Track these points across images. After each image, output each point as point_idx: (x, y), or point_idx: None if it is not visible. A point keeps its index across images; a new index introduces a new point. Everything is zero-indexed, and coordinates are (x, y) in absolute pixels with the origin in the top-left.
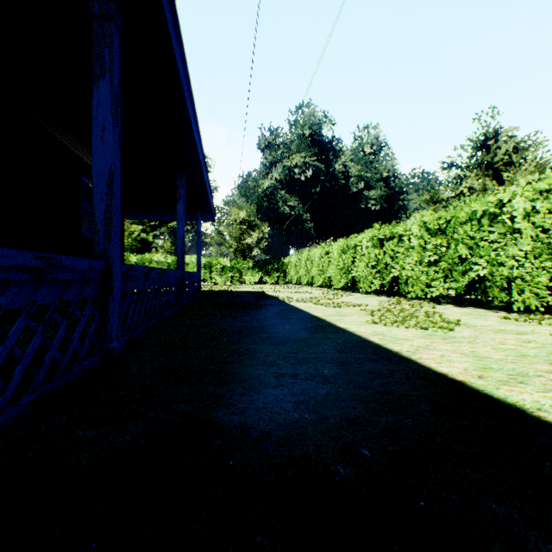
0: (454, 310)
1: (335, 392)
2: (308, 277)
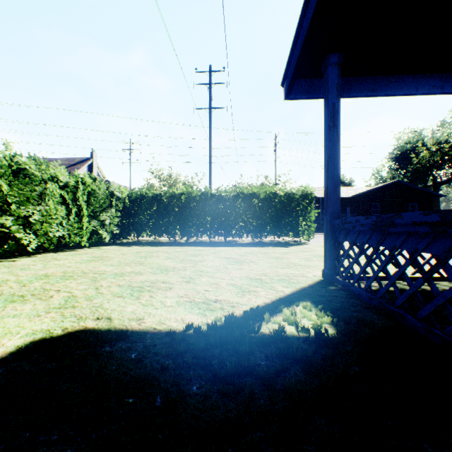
0: None
1: None
2: None
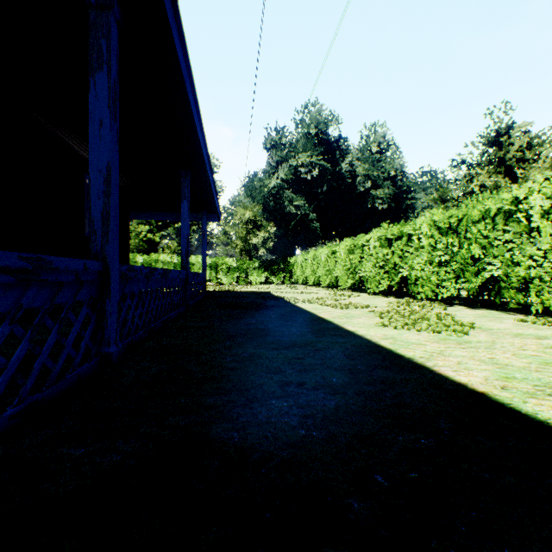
0: (466, 312)
1: (345, 404)
2: (314, 277)
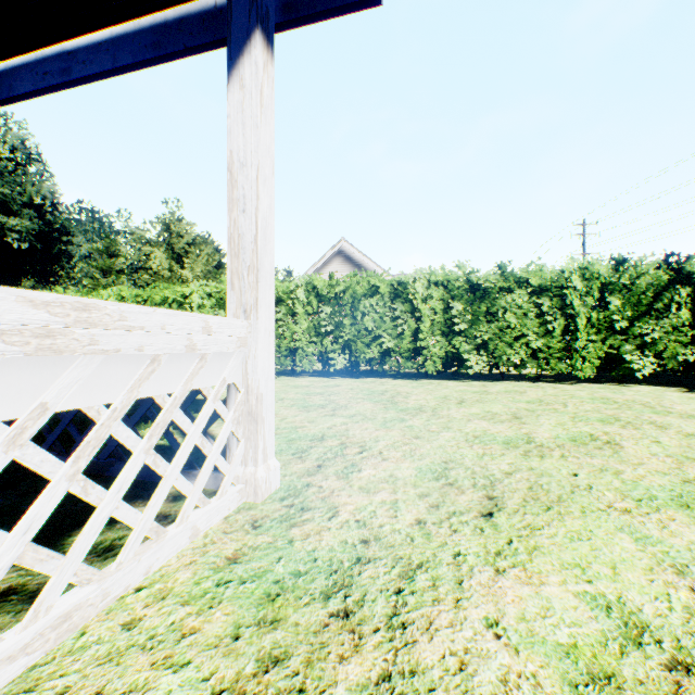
0: None
1: None
2: None
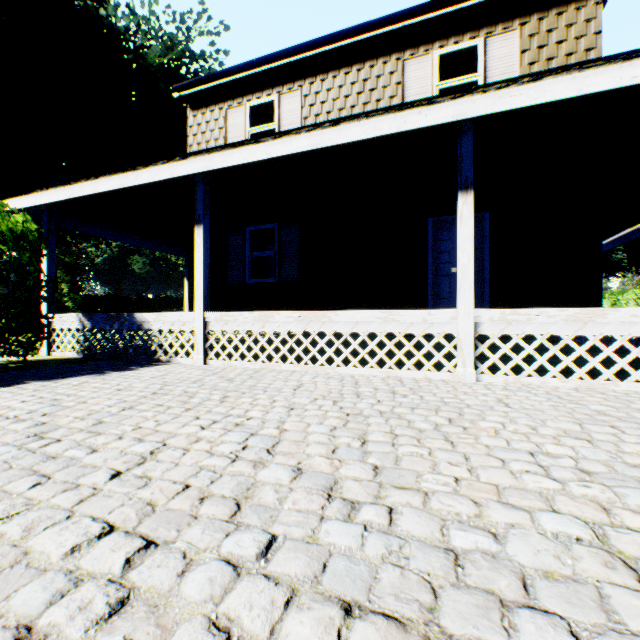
0: None
1: None
2: None
